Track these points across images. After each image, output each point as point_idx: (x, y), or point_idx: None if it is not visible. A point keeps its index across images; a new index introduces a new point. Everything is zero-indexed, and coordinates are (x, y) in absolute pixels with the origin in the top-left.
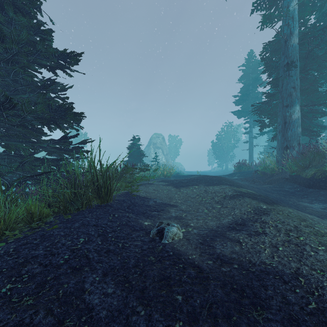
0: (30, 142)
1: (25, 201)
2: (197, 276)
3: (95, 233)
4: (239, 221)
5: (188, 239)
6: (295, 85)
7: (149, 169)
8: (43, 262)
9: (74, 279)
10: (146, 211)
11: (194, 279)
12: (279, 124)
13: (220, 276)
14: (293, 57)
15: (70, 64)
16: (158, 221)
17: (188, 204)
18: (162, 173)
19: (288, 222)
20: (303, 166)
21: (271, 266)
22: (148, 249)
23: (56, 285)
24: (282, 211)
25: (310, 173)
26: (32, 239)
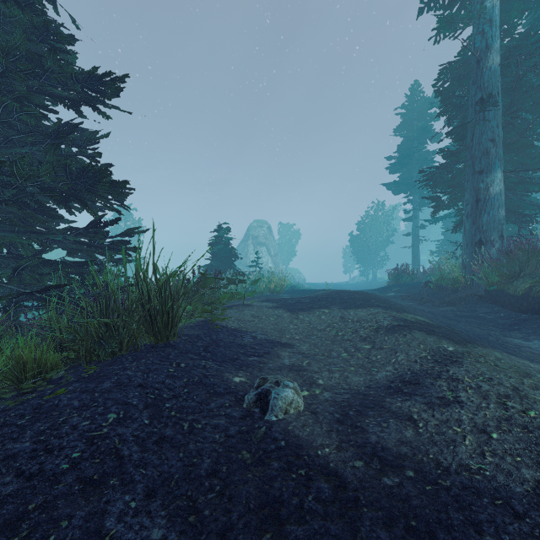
0: (32, 232)
1: (12, 339)
2: (336, 495)
3: (140, 401)
4: (408, 376)
5: (315, 413)
6: (495, 135)
7: (244, 280)
8: (25, 468)
9: (85, 507)
10: (239, 355)
11: (329, 503)
12: (466, 204)
13: (382, 497)
14: (491, 88)
15: (106, 96)
16: (258, 375)
17: (313, 341)
18: (268, 286)
19: (500, 379)
20: (510, 274)
21: (481, 476)
22: (239, 433)
23: (44, 524)
24: (484, 357)
25: (522, 287)
26: (17, 416)
